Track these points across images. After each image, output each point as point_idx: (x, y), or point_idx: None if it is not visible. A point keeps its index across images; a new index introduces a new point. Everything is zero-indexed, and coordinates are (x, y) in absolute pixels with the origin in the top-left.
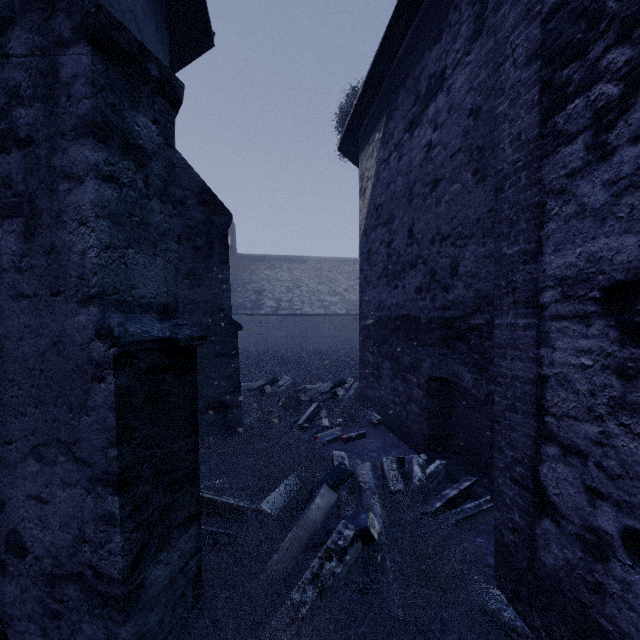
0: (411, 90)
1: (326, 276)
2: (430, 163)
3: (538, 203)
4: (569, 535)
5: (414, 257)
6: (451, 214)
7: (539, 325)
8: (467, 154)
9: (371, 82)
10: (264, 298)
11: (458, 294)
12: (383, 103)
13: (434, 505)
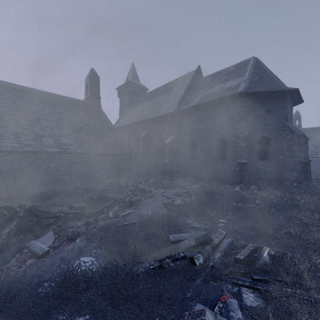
0: None
1: None
2: None
3: None
4: None
5: None
6: None
7: None
8: None
9: None
10: (319, 149)
11: None
12: None
13: None
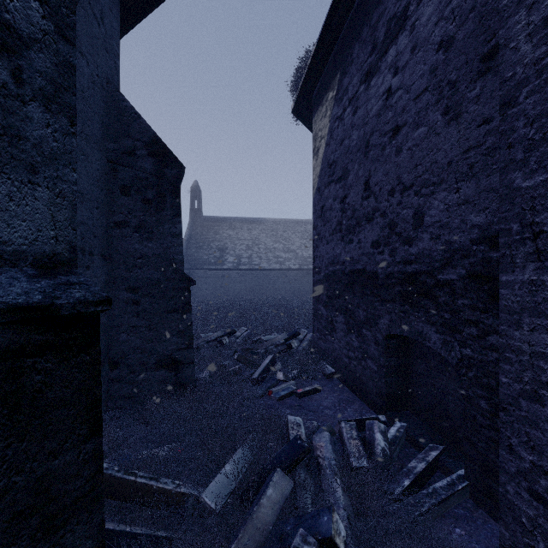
0: (367, 40)
1: (281, 235)
2: (389, 110)
3: None
4: None
5: (371, 210)
6: (415, 161)
7: None
8: (435, 92)
9: (325, 38)
10: (226, 255)
11: (423, 247)
12: (337, 61)
13: (402, 483)
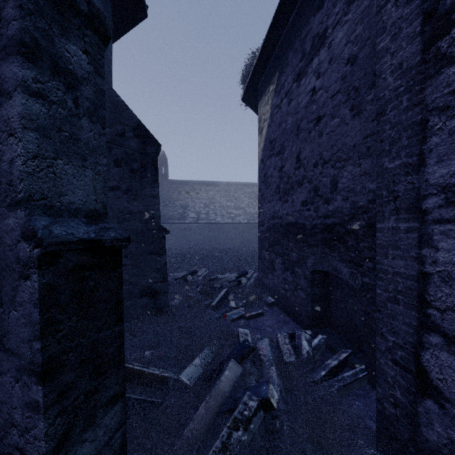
0: (298, 49)
1: (233, 195)
2: (314, 104)
3: (420, 121)
4: (454, 417)
5: (301, 178)
6: (331, 143)
7: (421, 228)
8: (345, 94)
9: (267, 46)
10: (188, 211)
11: (337, 205)
12: (276, 62)
13: (320, 373)
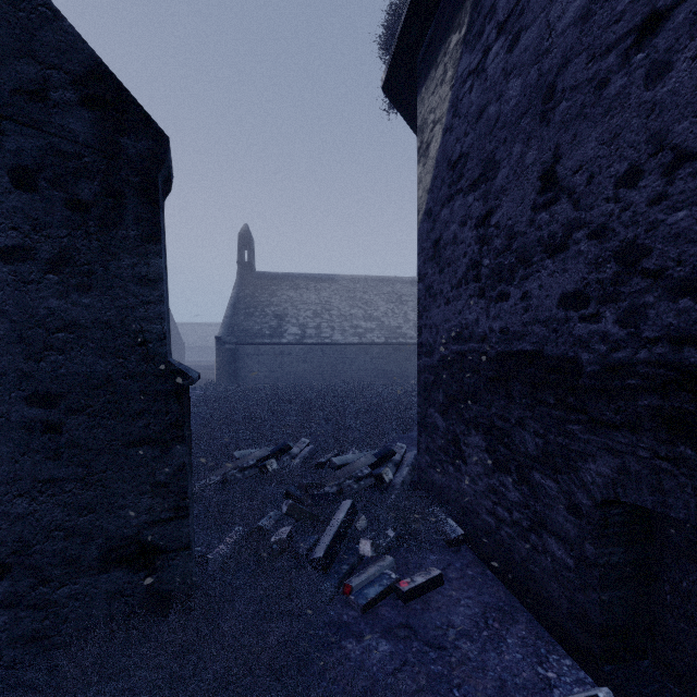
0: None
1: (361, 298)
2: None
3: None
4: None
5: (559, 229)
6: None
7: None
8: None
9: None
10: (286, 324)
11: None
12: None
13: None
